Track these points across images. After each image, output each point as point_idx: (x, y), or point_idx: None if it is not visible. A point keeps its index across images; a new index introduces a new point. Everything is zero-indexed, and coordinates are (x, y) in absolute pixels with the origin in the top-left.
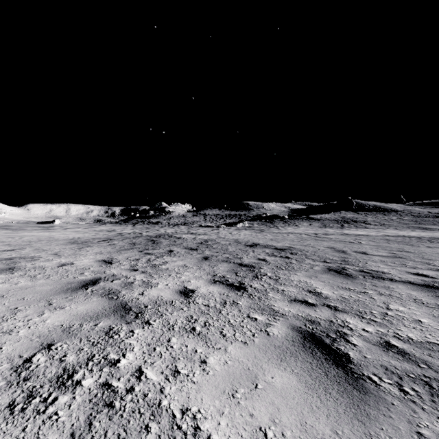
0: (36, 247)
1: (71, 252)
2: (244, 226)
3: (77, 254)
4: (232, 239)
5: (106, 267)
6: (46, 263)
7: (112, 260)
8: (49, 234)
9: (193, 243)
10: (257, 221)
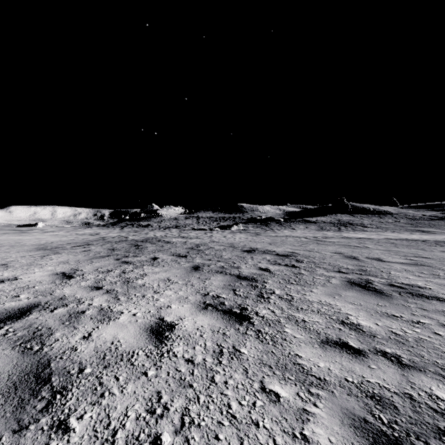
0: None
1: (27, 262)
2: (239, 228)
3: (32, 265)
4: (227, 244)
5: (60, 283)
6: None
7: (74, 272)
8: (19, 239)
9: (183, 248)
10: (252, 224)
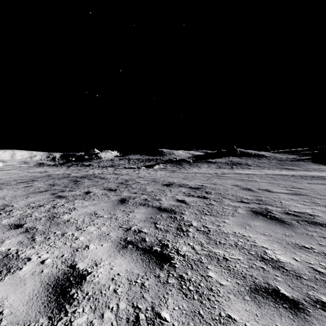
0: None
1: None
2: (160, 167)
3: None
4: (151, 179)
5: None
6: None
7: (3, 208)
8: None
9: (114, 183)
10: (169, 164)
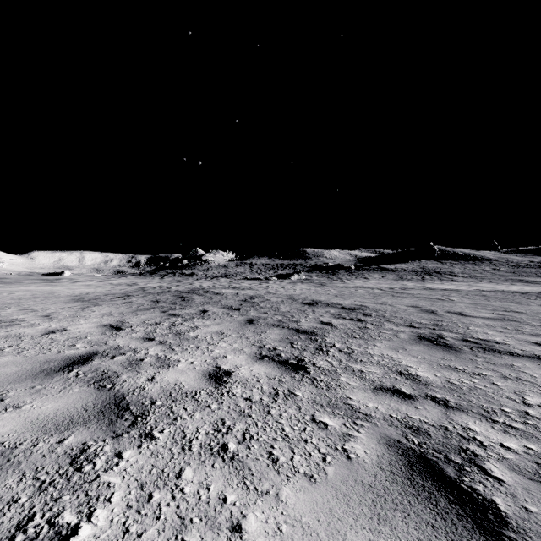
0: (24, 306)
1: (70, 313)
2: (300, 278)
3: (76, 316)
4: (286, 295)
5: (111, 335)
6: (27, 329)
7: (122, 324)
8: (50, 289)
9: (235, 300)
10: (316, 273)
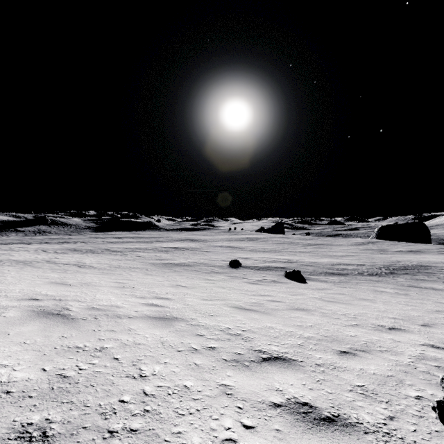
0: None
1: None
2: None
3: None
4: None
5: None
6: None
7: None
8: None
9: None
10: None
